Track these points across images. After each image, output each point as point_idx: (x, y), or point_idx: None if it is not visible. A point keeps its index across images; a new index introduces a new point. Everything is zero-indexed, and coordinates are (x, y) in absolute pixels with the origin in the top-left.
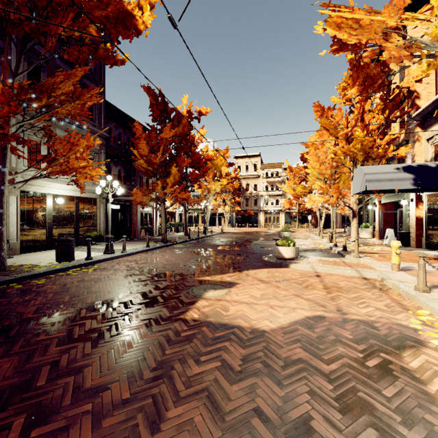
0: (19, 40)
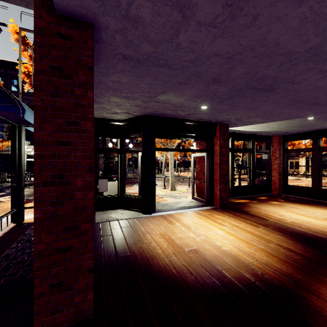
0: (24, 99)
